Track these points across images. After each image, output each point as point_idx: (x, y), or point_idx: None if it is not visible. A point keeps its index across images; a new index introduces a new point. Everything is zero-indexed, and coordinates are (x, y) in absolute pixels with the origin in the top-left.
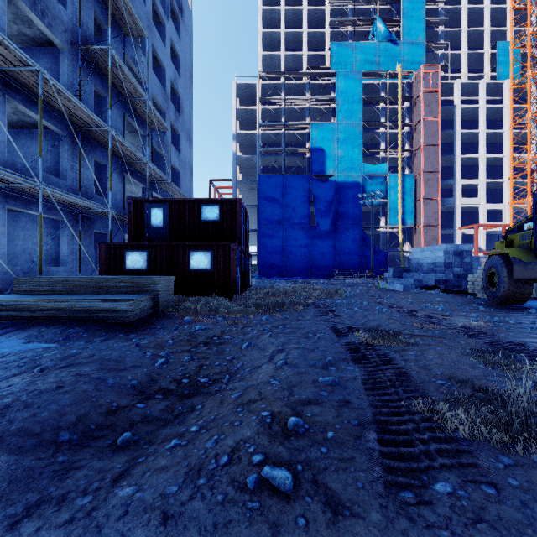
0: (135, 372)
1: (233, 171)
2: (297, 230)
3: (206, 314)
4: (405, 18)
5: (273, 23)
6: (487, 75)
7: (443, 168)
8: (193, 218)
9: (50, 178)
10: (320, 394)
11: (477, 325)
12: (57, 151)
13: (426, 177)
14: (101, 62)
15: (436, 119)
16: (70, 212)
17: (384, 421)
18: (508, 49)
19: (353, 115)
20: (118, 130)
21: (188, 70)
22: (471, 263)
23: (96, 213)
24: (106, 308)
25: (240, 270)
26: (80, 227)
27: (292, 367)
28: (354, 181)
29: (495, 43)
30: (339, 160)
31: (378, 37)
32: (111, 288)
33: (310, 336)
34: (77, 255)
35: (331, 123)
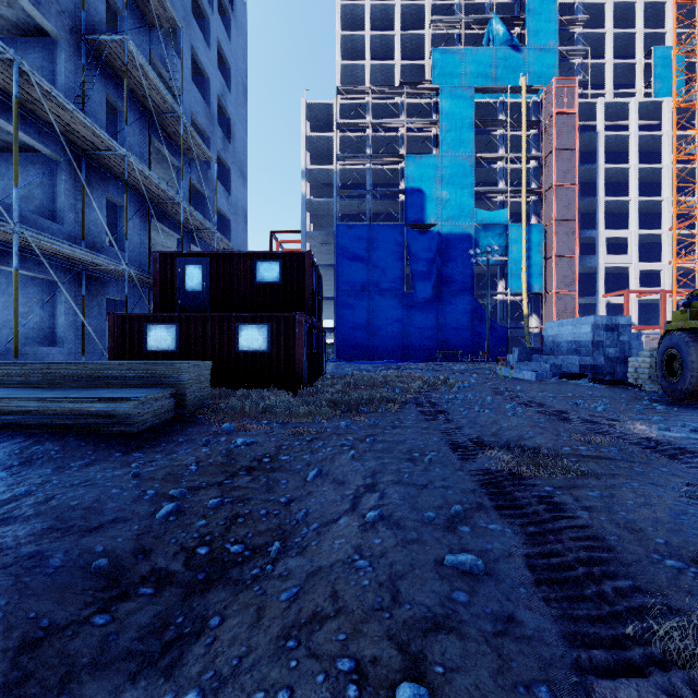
0: (113, 535)
1: (302, 220)
2: (387, 298)
3: (258, 417)
4: (531, 17)
5: (356, 23)
6: (639, 93)
7: (581, 215)
8: (244, 279)
9: (39, 220)
10: (452, 600)
11: (670, 438)
12: (51, 184)
13: (560, 227)
14: (115, 60)
15: (573, 150)
16: (70, 270)
17: (608, 690)
18: (668, 57)
19: (462, 144)
20: (141, 158)
21: (241, 83)
22: (629, 342)
23: (107, 272)
24: (97, 411)
25: (309, 352)
26: (84, 291)
27: (392, 526)
28: (463, 233)
29: (650, 49)
30: (443, 205)
31: (495, 41)
32: (114, 379)
33: (416, 458)
34: (80, 330)
35: (432, 156)
